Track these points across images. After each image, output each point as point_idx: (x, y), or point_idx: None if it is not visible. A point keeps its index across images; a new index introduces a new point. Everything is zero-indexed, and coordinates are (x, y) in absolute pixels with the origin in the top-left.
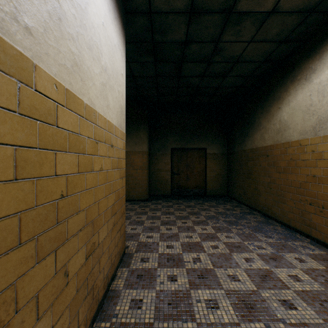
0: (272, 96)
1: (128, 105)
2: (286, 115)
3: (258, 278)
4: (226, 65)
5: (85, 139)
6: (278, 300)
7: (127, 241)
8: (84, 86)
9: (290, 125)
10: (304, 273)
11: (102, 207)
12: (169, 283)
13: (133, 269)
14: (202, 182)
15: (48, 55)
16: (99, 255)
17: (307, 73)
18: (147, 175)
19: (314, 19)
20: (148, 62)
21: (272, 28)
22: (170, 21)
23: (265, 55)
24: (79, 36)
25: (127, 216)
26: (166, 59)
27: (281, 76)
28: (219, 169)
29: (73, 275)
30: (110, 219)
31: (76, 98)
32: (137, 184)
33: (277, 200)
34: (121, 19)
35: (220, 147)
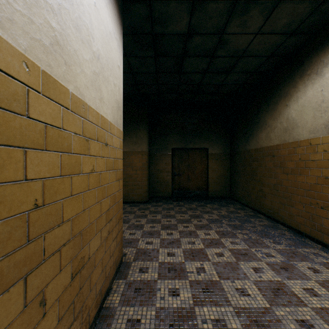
0: (279, 93)
1: (127, 103)
2: (294, 112)
3: (269, 292)
4: (230, 60)
5: (71, 135)
6: (295, 320)
7: (125, 247)
8: (69, 71)
9: (299, 123)
10: (320, 286)
11: (94, 214)
12: (171, 299)
13: (130, 281)
14: (203, 183)
15: (13, 22)
16: (89, 270)
17: (318, 67)
18: (147, 176)
19: (327, 8)
20: (148, 57)
21: (282, 18)
22: (171, 9)
23: (272, 48)
24: (62, 9)
25: (126, 219)
26: (166, 53)
27: (288, 72)
28: (221, 170)
29: (52, 303)
30: (105, 226)
31: (57, 84)
32: (137, 185)
33: (284, 203)
34: (117, 5)
35: (222, 147)
